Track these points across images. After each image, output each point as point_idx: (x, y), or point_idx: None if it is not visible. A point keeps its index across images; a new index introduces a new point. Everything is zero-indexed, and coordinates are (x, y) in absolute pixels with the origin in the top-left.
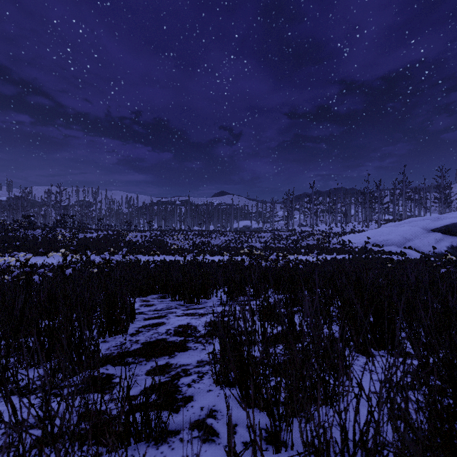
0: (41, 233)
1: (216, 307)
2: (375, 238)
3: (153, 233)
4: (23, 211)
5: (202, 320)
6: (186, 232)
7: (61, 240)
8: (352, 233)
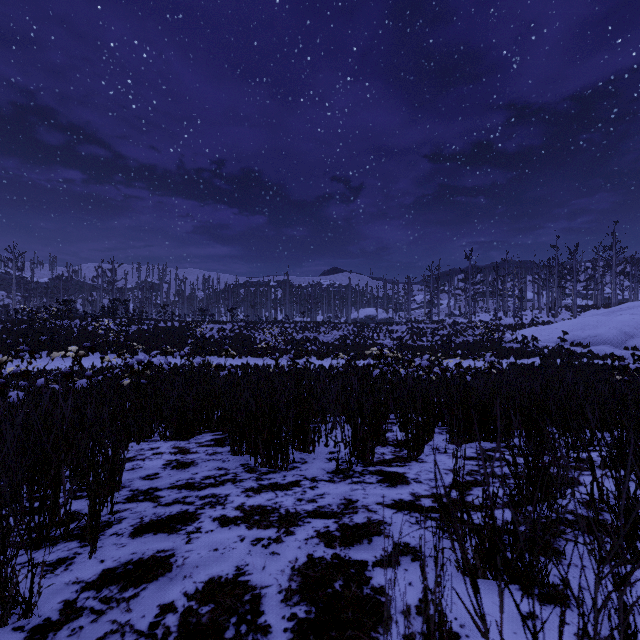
0: (79, 325)
1: (326, 484)
2: (575, 334)
3: (237, 326)
4: (65, 296)
5: (283, 559)
6: (283, 324)
7: (104, 335)
8: (534, 325)
